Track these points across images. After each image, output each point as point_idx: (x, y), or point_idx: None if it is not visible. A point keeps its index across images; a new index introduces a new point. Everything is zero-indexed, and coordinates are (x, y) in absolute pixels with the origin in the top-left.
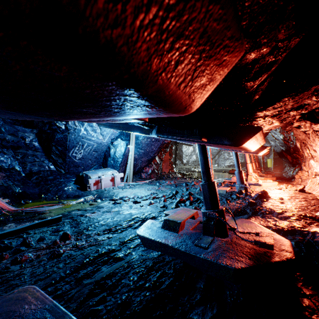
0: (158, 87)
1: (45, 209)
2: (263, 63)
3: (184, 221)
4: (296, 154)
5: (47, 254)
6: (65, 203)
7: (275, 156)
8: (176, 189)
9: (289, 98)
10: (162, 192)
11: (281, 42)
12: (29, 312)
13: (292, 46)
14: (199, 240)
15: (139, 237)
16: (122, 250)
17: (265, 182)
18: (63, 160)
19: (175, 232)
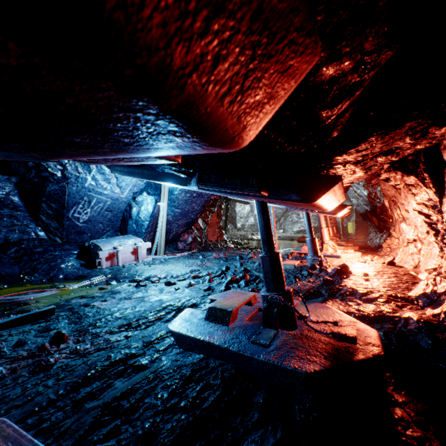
0: (187, 99)
1: (29, 297)
2: (344, 84)
3: (237, 308)
4: (384, 216)
5: (28, 367)
6: (61, 288)
7: (358, 219)
8: (227, 264)
9: (377, 138)
10: (207, 268)
11: (369, 55)
12: None
13: (382, 62)
14: (257, 335)
15: (173, 333)
16: (146, 354)
17: (346, 253)
18: (58, 223)
19: (224, 325)
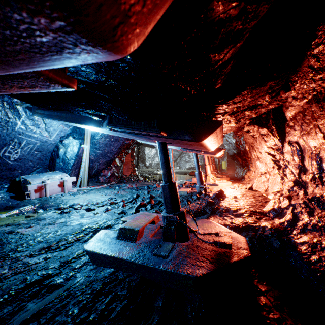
0: None
1: None
2: (230, 29)
3: (143, 227)
4: (245, 157)
5: None
6: None
7: (229, 159)
8: (137, 193)
9: (248, 92)
10: (122, 196)
11: (250, 4)
12: None
13: (260, 14)
14: (158, 248)
15: (87, 252)
16: (62, 273)
17: (221, 182)
18: None
19: (132, 242)
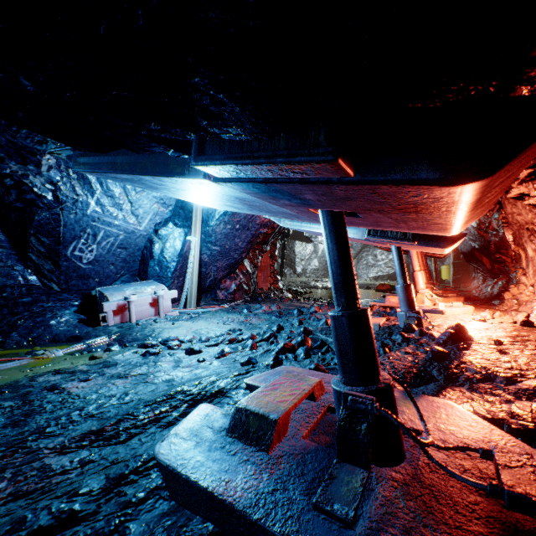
0: None
1: None
2: None
3: (288, 412)
4: (502, 255)
5: None
6: (40, 355)
7: (457, 261)
8: (280, 322)
9: None
10: (252, 327)
11: None
12: None
13: None
14: (326, 485)
15: (159, 467)
16: (98, 517)
17: (451, 307)
18: (53, 264)
19: (260, 449)
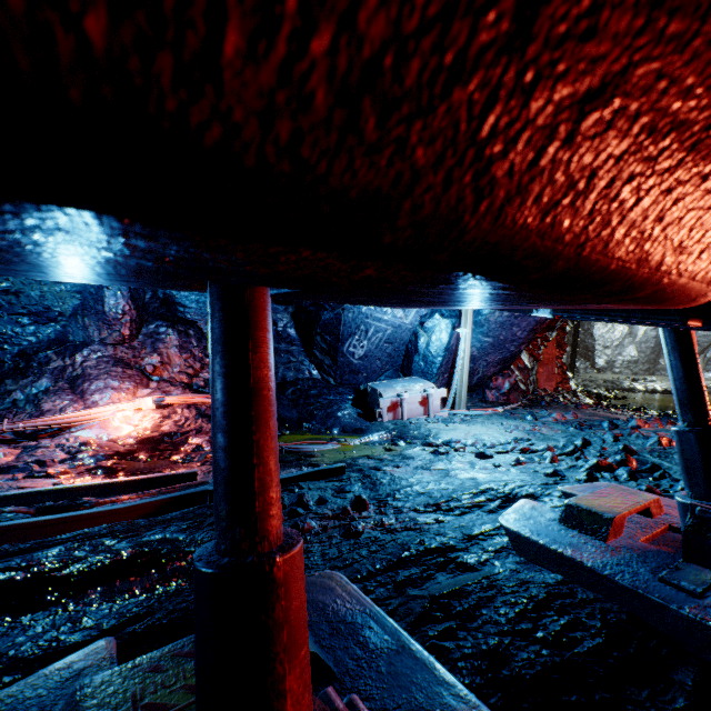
0: (656, 288)
1: (313, 448)
2: None
3: (622, 516)
4: None
5: (337, 529)
6: (342, 442)
7: None
8: (583, 435)
9: None
10: (544, 438)
11: None
12: (344, 611)
13: None
14: (671, 571)
15: (507, 531)
16: (470, 551)
17: None
18: (332, 360)
19: (596, 538)
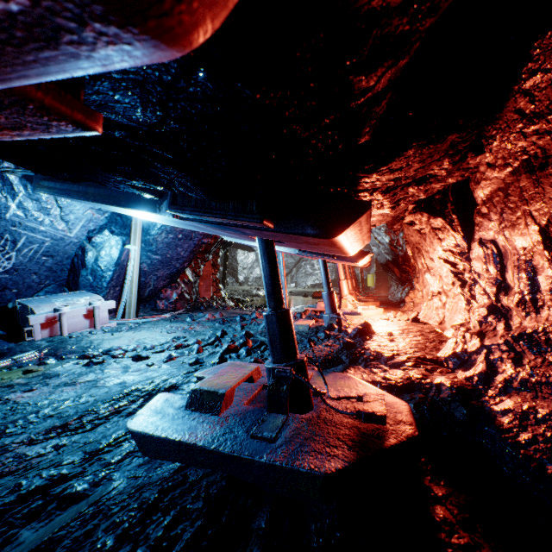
0: None
1: None
2: (388, 31)
3: (233, 388)
4: (407, 266)
5: None
6: None
7: (378, 270)
8: (224, 328)
9: (416, 152)
10: (197, 334)
11: None
12: None
13: (442, 5)
14: (259, 425)
15: (133, 435)
16: (87, 473)
17: (367, 309)
18: None
19: (213, 414)
